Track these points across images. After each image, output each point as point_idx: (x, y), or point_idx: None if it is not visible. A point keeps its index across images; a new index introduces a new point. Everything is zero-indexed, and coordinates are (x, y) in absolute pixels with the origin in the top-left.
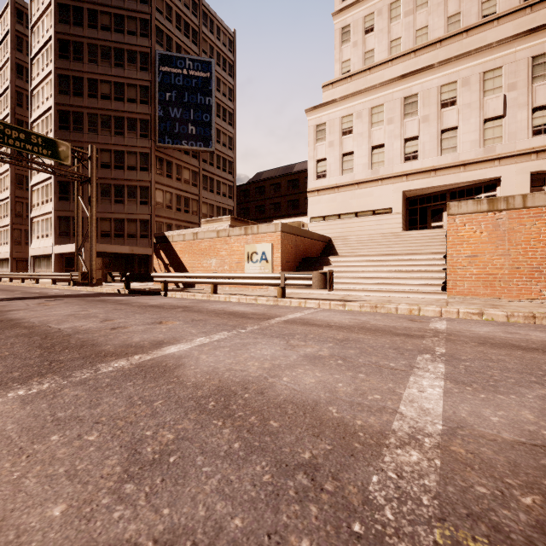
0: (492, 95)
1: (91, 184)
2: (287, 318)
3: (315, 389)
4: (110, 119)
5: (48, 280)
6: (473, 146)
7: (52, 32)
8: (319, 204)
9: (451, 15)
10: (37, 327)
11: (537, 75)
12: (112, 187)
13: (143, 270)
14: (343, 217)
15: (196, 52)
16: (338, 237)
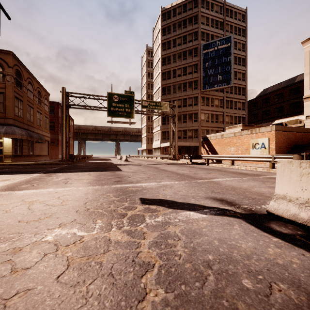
0: None
1: (175, 117)
2: (269, 176)
3: (265, 191)
4: (181, 85)
5: (158, 158)
6: None
7: (160, 56)
8: None
9: None
10: (172, 171)
11: None
12: (181, 115)
13: (195, 153)
14: None
15: (222, 33)
16: None
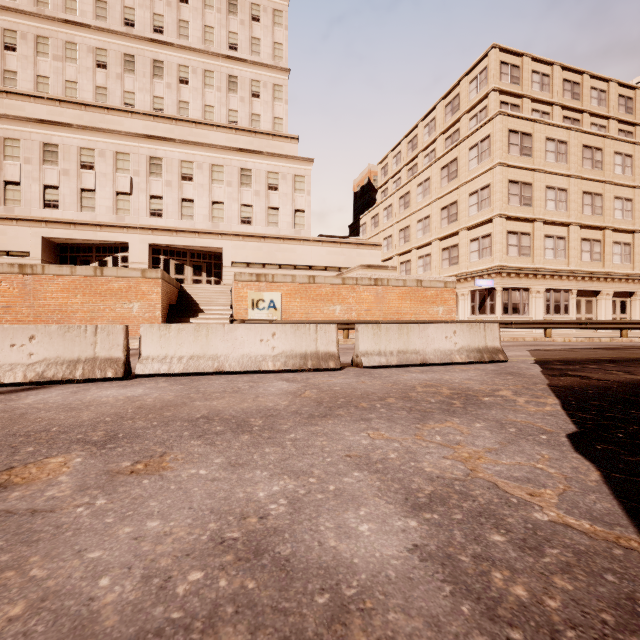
0: (122, 174)
1: None
2: None
3: None
4: None
5: None
6: (109, 211)
7: None
8: None
9: (100, 86)
10: None
11: (153, 171)
12: None
13: None
14: None
15: None
16: None
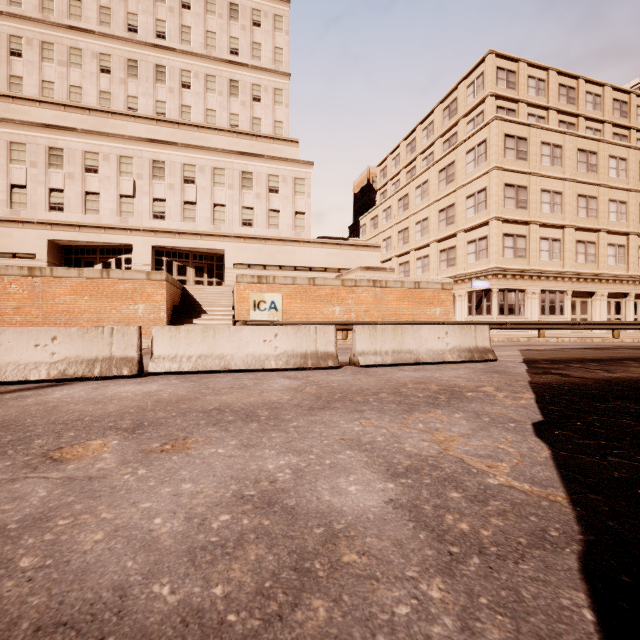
0: (126, 177)
1: None
2: None
3: None
4: None
5: None
6: (113, 214)
7: None
8: None
9: (103, 91)
10: None
11: (156, 175)
12: None
13: None
14: None
15: None
16: None
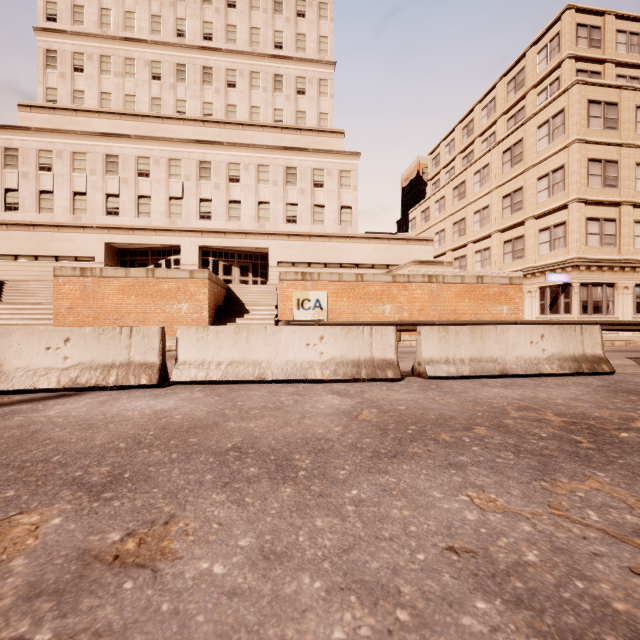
0: (175, 179)
1: None
2: None
3: None
4: None
5: None
6: (163, 216)
7: None
8: (9, 240)
9: (155, 97)
10: None
11: (202, 175)
12: None
13: None
14: (41, 259)
15: None
16: (14, 282)
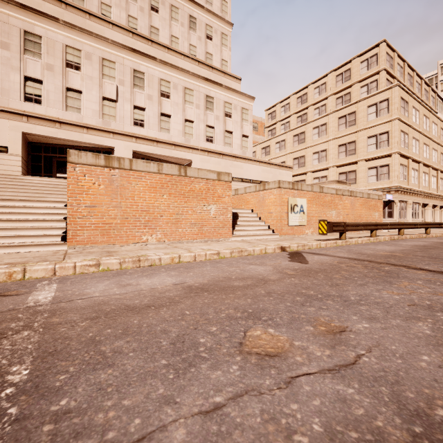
0: (109, 80)
1: None
2: None
3: None
4: None
5: None
6: (95, 115)
7: None
8: None
9: None
10: None
11: (136, 83)
12: None
13: None
14: None
15: None
16: None
